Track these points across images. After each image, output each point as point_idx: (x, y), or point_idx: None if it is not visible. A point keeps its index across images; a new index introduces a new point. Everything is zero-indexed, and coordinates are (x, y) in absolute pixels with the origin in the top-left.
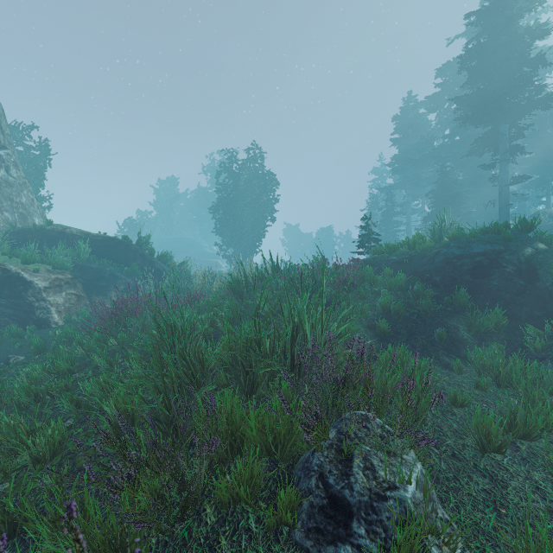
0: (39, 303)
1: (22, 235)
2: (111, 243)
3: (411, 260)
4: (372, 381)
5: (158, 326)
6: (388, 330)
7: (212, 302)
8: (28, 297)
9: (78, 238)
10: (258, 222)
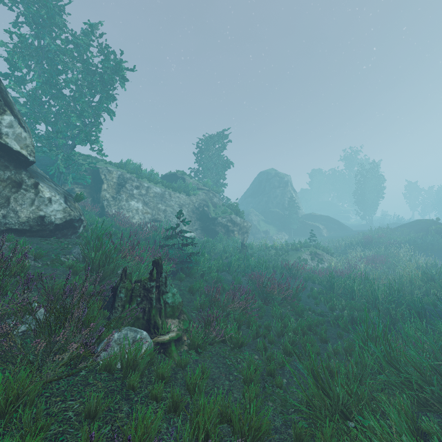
0: (322, 232)
1: (306, 216)
2: (327, 217)
3: (413, 225)
4: (383, 236)
5: (363, 233)
6: (394, 236)
7: (365, 232)
8: (320, 231)
9: (319, 216)
10: (377, 198)
